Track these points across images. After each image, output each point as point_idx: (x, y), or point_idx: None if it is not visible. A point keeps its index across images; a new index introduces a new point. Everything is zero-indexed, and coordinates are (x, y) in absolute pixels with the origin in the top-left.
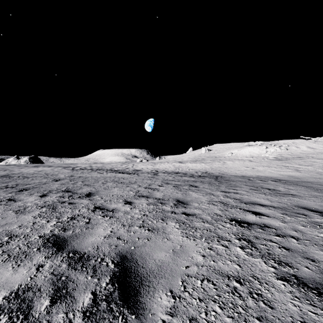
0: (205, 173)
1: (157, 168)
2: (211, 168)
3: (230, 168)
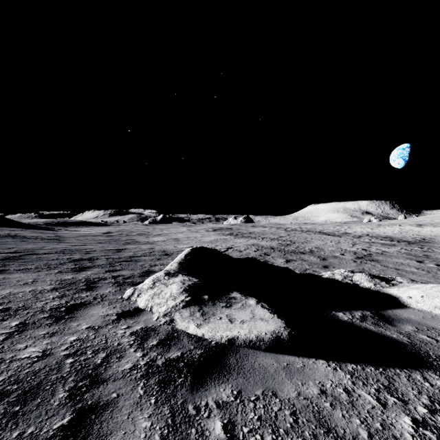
0: (422, 239)
1: (372, 232)
2: None
3: None
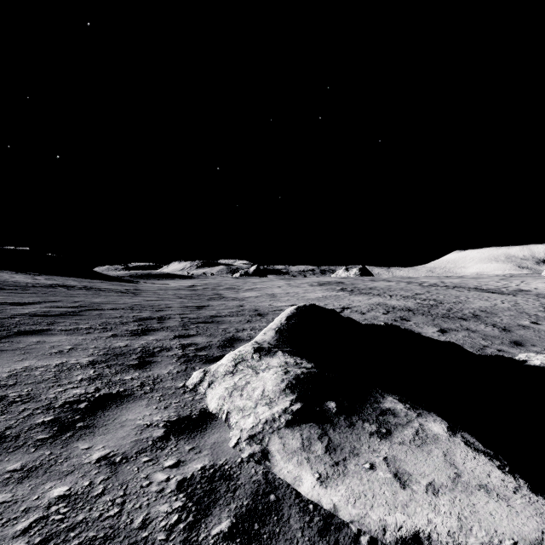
0: None
1: None
2: None
3: None
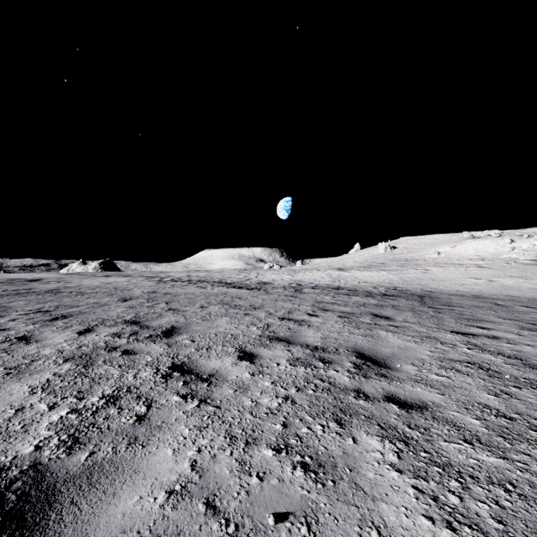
0: (393, 289)
1: (299, 280)
2: (401, 280)
3: (442, 280)
